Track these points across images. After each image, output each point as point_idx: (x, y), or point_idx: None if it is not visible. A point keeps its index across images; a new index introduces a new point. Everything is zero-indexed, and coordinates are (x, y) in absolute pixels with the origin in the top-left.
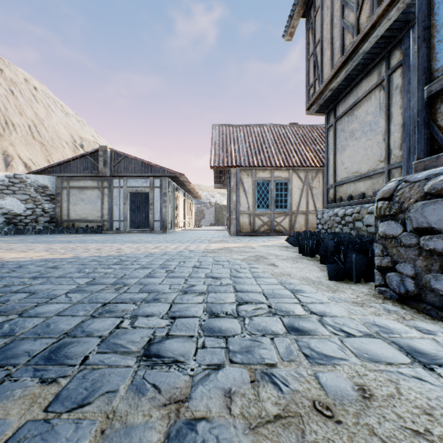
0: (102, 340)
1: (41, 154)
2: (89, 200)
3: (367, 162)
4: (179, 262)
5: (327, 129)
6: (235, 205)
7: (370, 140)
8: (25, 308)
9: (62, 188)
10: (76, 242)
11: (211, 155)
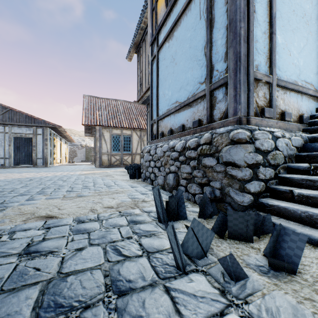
0: (52, 191)
1: None
2: None
3: None
4: (67, 178)
5: (147, 113)
6: (99, 149)
7: None
8: (10, 190)
9: None
10: None
11: (83, 116)
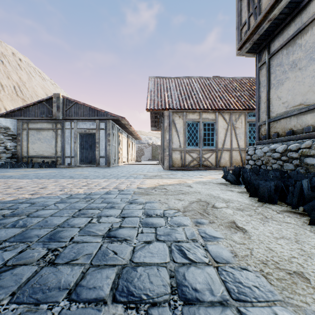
0: None
1: None
2: (45, 139)
3: None
4: (91, 219)
5: (259, 68)
6: (168, 143)
7: None
8: None
9: (22, 129)
10: (14, 178)
11: (147, 100)
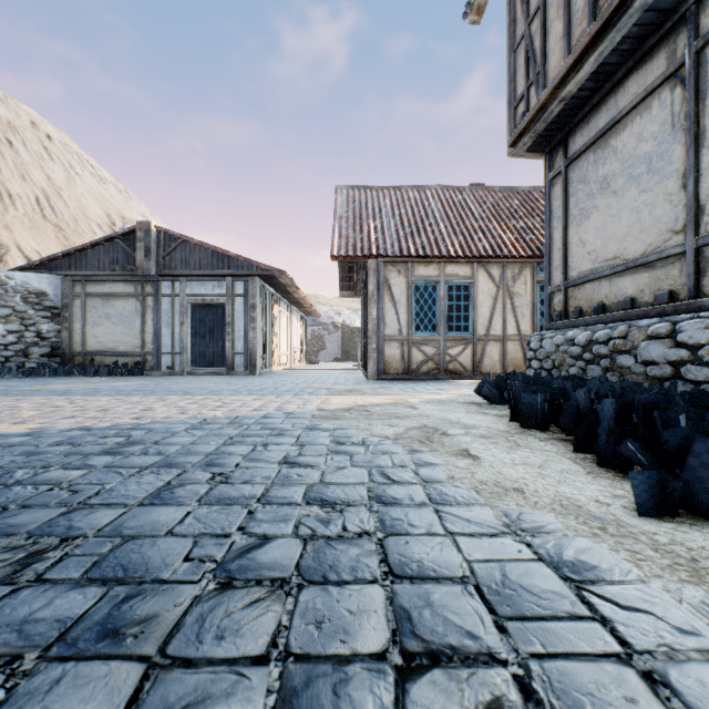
0: None
1: (57, 244)
2: (120, 317)
3: (640, 236)
4: (254, 447)
5: (549, 182)
6: (376, 326)
7: (649, 192)
8: None
9: (73, 296)
10: (77, 394)
11: (333, 237)
